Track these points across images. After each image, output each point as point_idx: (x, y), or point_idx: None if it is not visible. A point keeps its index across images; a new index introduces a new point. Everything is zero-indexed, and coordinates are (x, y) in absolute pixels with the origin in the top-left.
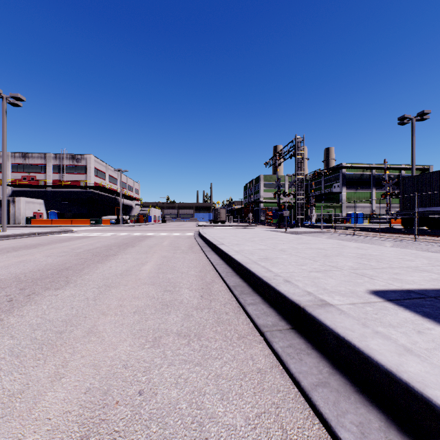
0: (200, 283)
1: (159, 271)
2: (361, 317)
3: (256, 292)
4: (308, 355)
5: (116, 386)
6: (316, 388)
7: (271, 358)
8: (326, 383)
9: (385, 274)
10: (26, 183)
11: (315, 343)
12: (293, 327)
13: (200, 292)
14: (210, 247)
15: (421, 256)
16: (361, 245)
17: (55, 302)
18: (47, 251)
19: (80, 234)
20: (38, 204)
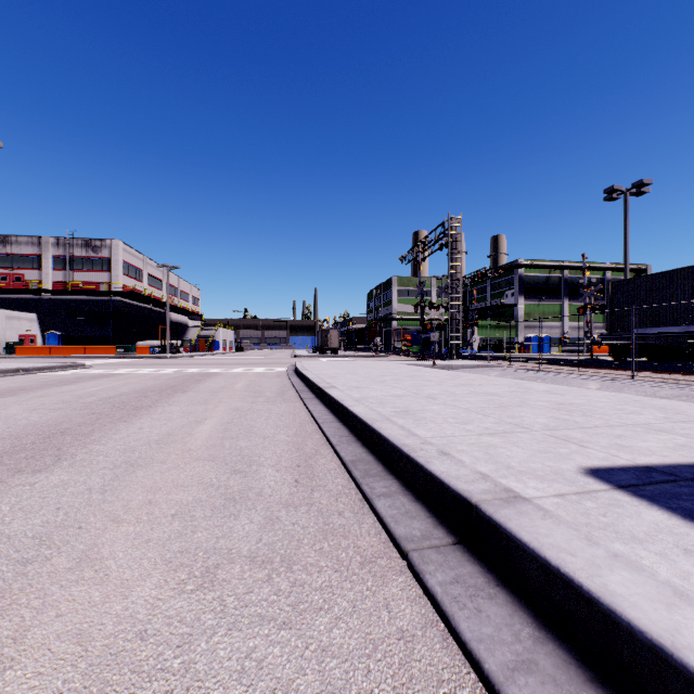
0: (294, 456)
1: (226, 436)
2: (581, 523)
3: (390, 472)
4: (491, 600)
5: (117, 685)
6: (514, 675)
7: (422, 606)
8: (531, 664)
9: (602, 438)
10: (7, 285)
11: (500, 573)
12: (458, 540)
13: (294, 473)
14: (312, 393)
15: (650, 406)
16: (555, 388)
17: (27, 499)
18: (32, 402)
19: (97, 370)
20: (27, 321)
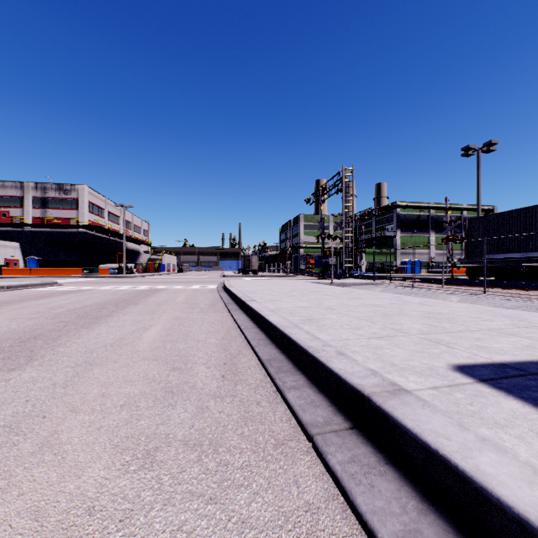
0: (222, 356)
1: (167, 339)
2: (453, 411)
3: (298, 369)
4: (381, 477)
5: None
6: None
7: (325, 481)
8: (416, 533)
9: (465, 340)
10: None
11: (388, 453)
12: (354, 425)
13: (221, 370)
14: (237, 305)
15: (499, 314)
16: (425, 301)
17: (2, 393)
18: (13, 312)
19: (67, 287)
20: (11, 248)
